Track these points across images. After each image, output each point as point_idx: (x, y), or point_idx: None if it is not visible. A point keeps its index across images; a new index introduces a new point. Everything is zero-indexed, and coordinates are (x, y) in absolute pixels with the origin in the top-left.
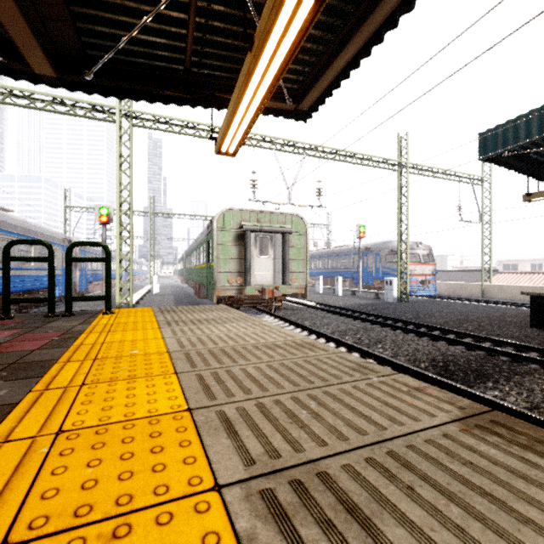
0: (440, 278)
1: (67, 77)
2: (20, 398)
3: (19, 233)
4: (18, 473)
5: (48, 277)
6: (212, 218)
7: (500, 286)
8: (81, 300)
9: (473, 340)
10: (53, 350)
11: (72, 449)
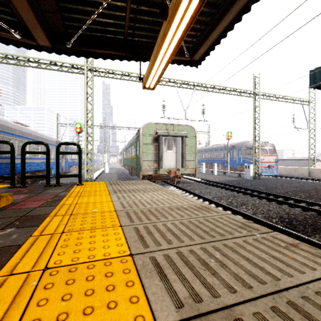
0: (280, 164)
1: (57, 46)
2: (24, 241)
3: (33, 138)
4: (15, 302)
5: (46, 163)
6: (139, 128)
7: None
8: (64, 177)
9: (306, 204)
10: (47, 208)
11: (53, 283)
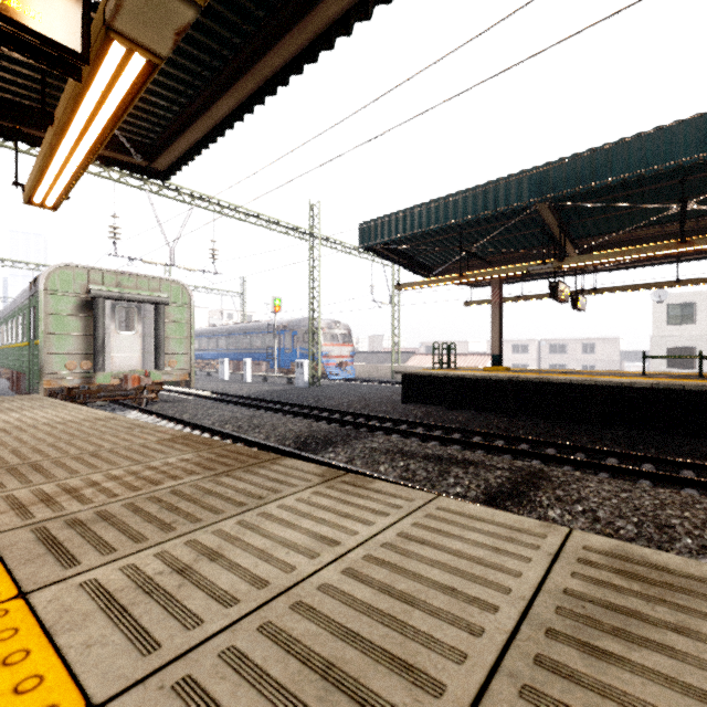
0: (367, 360)
1: None
2: None
3: None
4: None
5: None
6: (38, 276)
7: (405, 367)
8: None
9: (352, 418)
10: None
11: None
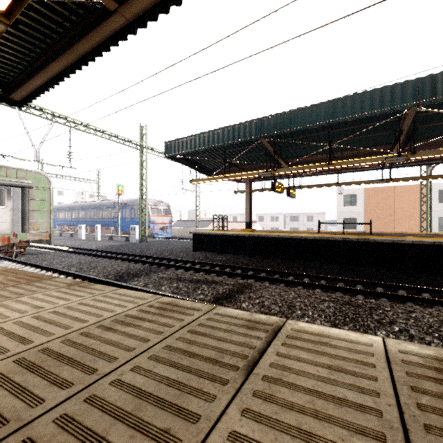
0: (183, 225)
1: None
2: None
3: None
4: None
5: None
6: None
7: (203, 229)
8: None
9: (159, 260)
10: None
11: None
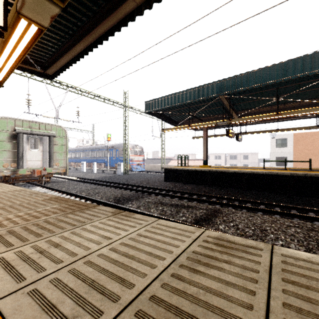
0: (151, 162)
1: None
2: None
3: None
4: None
5: None
6: None
7: (167, 165)
8: None
9: (141, 188)
10: None
11: None
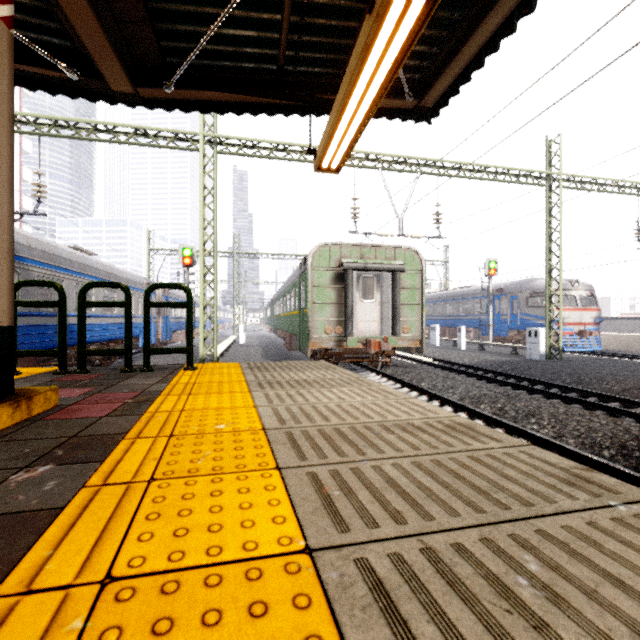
0: (603, 328)
1: (146, 92)
2: (69, 497)
3: (103, 278)
4: None
5: (125, 325)
6: (306, 256)
7: None
8: (160, 353)
9: None
10: (122, 419)
11: (120, 628)
